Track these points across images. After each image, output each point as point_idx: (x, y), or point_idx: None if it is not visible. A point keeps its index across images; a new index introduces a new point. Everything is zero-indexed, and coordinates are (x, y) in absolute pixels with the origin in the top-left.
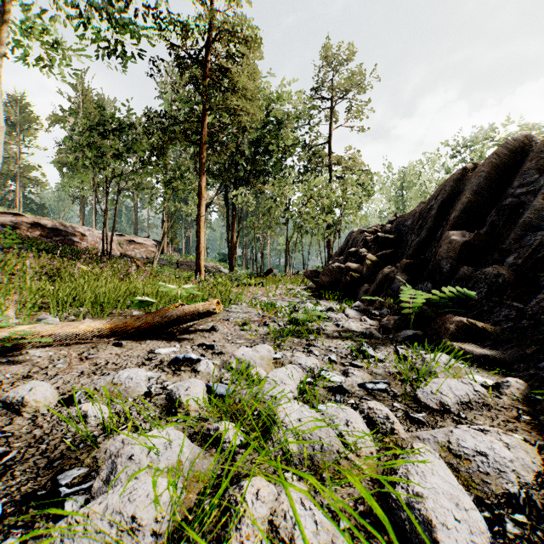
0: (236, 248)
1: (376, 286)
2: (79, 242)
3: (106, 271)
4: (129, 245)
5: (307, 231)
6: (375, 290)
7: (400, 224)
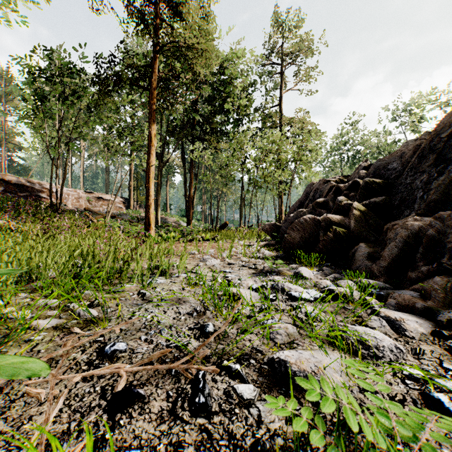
0: (193, 203)
1: (397, 250)
2: (46, 198)
3: (34, 225)
4: (98, 201)
5: (261, 186)
6: (394, 255)
7: (380, 169)
